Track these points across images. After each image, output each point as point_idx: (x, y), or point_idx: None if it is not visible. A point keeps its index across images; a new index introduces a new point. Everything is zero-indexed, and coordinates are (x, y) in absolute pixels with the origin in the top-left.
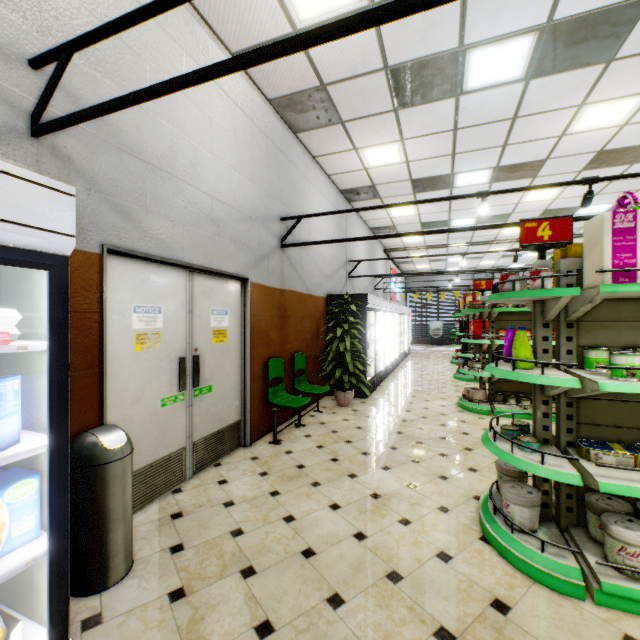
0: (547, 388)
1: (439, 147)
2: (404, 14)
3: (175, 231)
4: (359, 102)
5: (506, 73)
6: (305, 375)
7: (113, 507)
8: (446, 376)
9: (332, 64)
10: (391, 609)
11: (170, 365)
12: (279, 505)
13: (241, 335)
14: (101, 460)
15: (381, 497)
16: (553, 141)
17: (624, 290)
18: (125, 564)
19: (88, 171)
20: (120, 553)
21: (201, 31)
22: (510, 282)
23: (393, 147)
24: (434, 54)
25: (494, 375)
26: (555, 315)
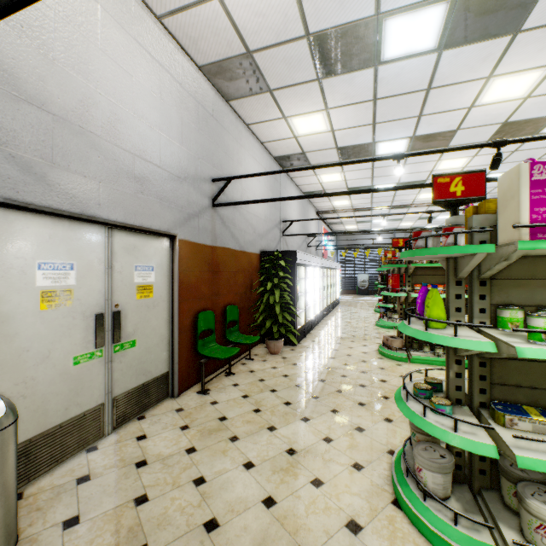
0: (460, 348)
1: (361, 117)
2: None
3: (89, 187)
4: (284, 70)
5: (420, 43)
6: (237, 326)
7: None
8: (369, 324)
9: (256, 30)
10: None
11: (85, 322)
12: (192, 464)
13: (169, 290)
14: None
15: (297, 453)
16: (463, 112)
17: (544, 247)
18: None
19: None
20: None
21: None
22: (423, 239)
23: (319, 116)
24: (352, 22)
25: None
26: (468, 273)
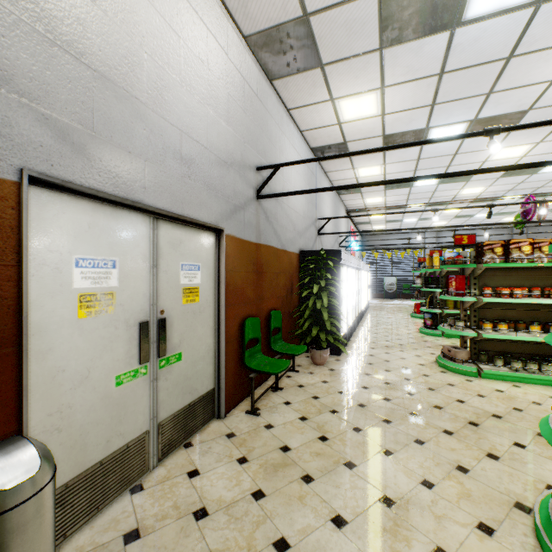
0: None
1: (419, 96)
2: None
3: (134, 165)
4: (343, 38)
5: None
6: (280, 333)
7: None
8: (412, 330)
9: None
10: None
11: (128, 332)
12: (265, 517)
13: (215, 293)
14: None
15: (395, 504)
16: (542, 87)
17: None
18: None
19: None
20: None
21: None
22: None
23: (371, 97)
24: None
25: (480, 334)
26: None
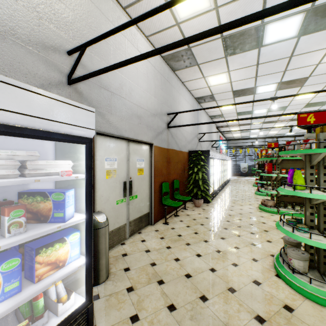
0: (313, 200)
1: (248, 74)
2: (244, 24)
3: (122, 123)
4: (207, 54)
5: (287, 34)
6: (178, 191)
7: (102, 248)
8: (251, 193)
9: None
10: (231, 304)
11: (120, 185)
12: (171, 253)
13: (149, 171)
14: (97, 227)
15: (221, 252)
16: (313, 67)
17: None
18: (106, 274)
19: (88, 98)
20: (104, 269)
21: (133, 28)
22: (292, 145)
23: (223, 75)
24: (247, 28)
25: (279, 193)
26: (317, 162)
